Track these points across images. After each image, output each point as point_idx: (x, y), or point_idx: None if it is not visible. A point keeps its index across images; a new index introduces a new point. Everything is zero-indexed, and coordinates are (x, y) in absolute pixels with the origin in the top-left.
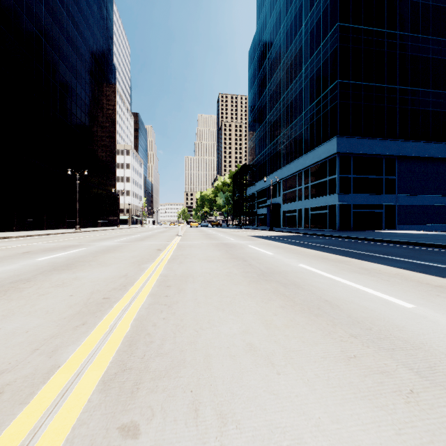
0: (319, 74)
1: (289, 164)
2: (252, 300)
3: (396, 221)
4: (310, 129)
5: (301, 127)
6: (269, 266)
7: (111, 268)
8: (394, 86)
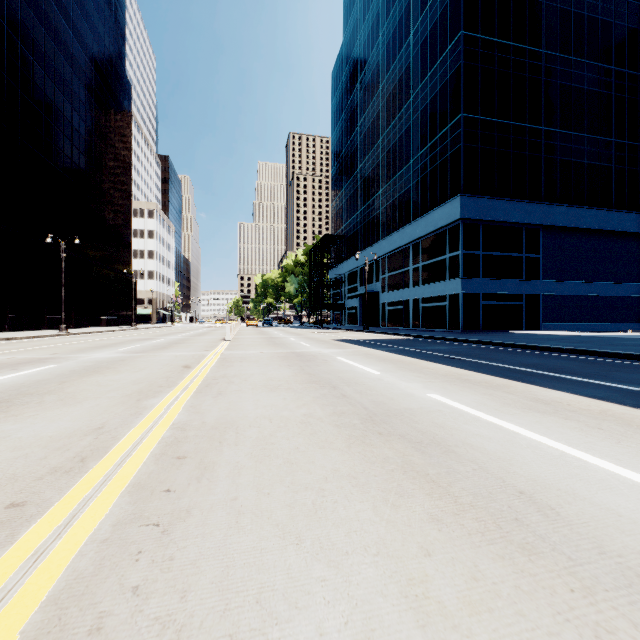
0: (435, 104)
1: (391, 235)
2: (363, 498)
3: (541, 317)
4: (422, 184)
5: (408, 181)
6: (378, 399)
7: (79, 410)
8: (537, 126)
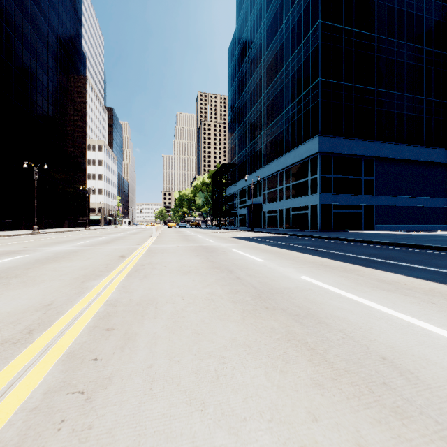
0: (300, 72)
1: (270, 164)
2: (256, 365)
3: (374, 221)
4: (291, 128)
5: (282, 125)
6: (263, 280)
7: (36, 290)
8: (372, 87)
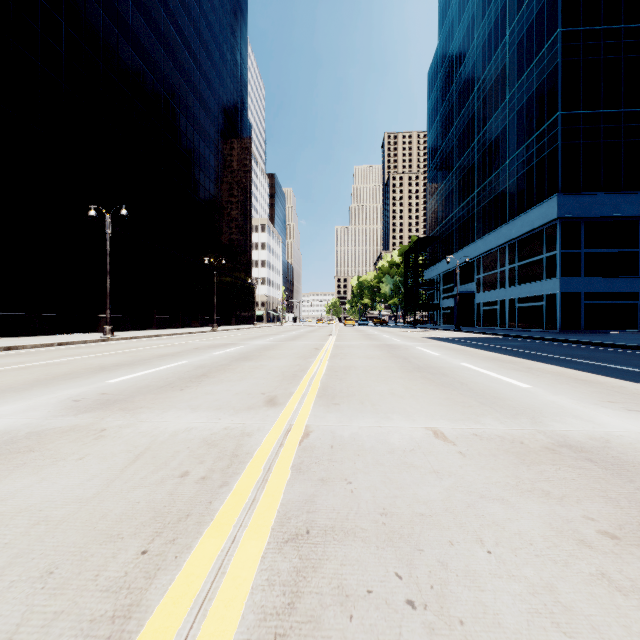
0: (531, 104)
1: (486, 236)
2: (401, 380)
3: None
4: (518, 184)
5: (504, 181)
6: (428, 363)
7: (283, 360)
8: None
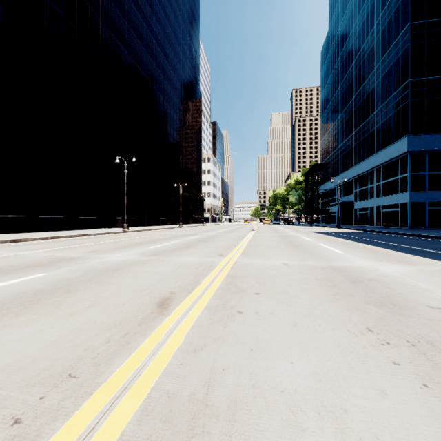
0: (390, 73)
1: (361, 163)
2: (282, 250)
3: None
4: (382, 128)
5: (373, 125)
6: (301, 244)
7: (224, 242)
8: None
